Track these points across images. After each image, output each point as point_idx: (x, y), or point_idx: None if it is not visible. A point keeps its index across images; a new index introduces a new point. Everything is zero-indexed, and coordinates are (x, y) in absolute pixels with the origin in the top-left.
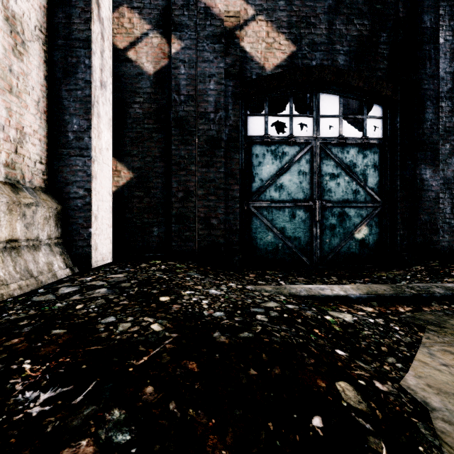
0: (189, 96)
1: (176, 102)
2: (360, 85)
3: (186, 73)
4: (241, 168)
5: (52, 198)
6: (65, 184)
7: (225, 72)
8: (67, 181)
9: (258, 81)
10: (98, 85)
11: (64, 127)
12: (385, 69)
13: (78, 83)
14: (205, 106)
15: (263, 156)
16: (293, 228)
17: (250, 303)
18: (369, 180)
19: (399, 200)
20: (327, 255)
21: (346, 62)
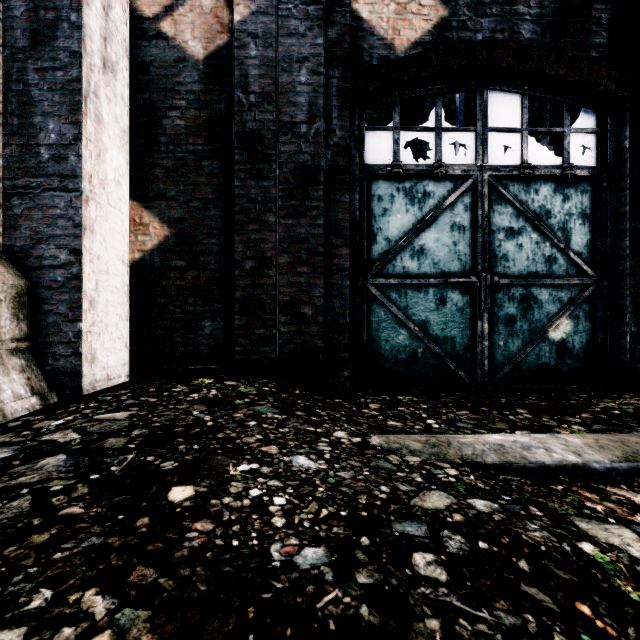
0: (264, 96)
1: (243, 106)
2: (561, 73)
3: (260, 55)
4: (353, 219)
5: (10, 268)
6: (34, 241)
7: (325, 52)
8: (37, 237)
9: (383, 69)
10: (98, 64)
11: (33, 137)
12: (604, 46)
13: (57, 56)
14: (291, 111)
15: (391, 199)
16: (442, 321)
17: (388, 499)
18: (574, 239)
19: (630, 273)
20: (500, 368)
21: (535, 35)
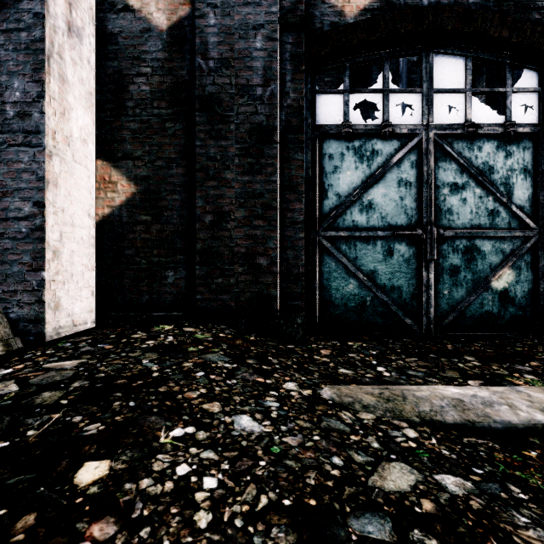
0: (223, 61)
1: (202, 71)
2: (504, 35)
3: (218, 24)
4: (306, 176)
5: None
6: (0, 194)
7: (279, 19)
8: (3, 190)
9: (333, 35)
10: (63, 27)
11: None
12: None
13: (22, 18)
14: (248, 75)
15: (341, 157)
16: (389, 271)
17: (341, 477)
18: (516, 193)
19: None
20: (445, 316)
21: None
